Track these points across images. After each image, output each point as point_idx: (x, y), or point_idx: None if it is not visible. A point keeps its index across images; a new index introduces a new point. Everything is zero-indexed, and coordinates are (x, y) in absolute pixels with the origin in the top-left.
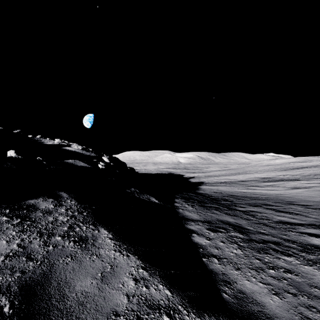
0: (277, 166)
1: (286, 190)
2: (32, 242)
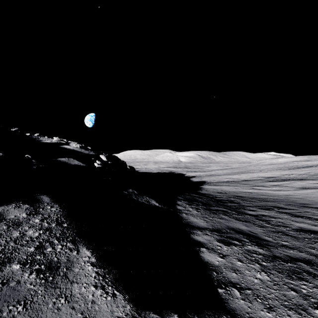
0: (281, 165)
1: (295, 191)
2: None
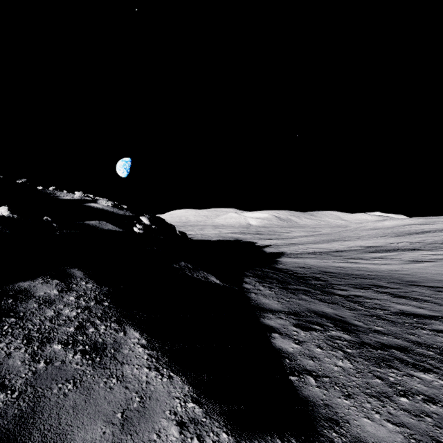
0: (387, 230)
1: (403, 265)
2: (11, 355)
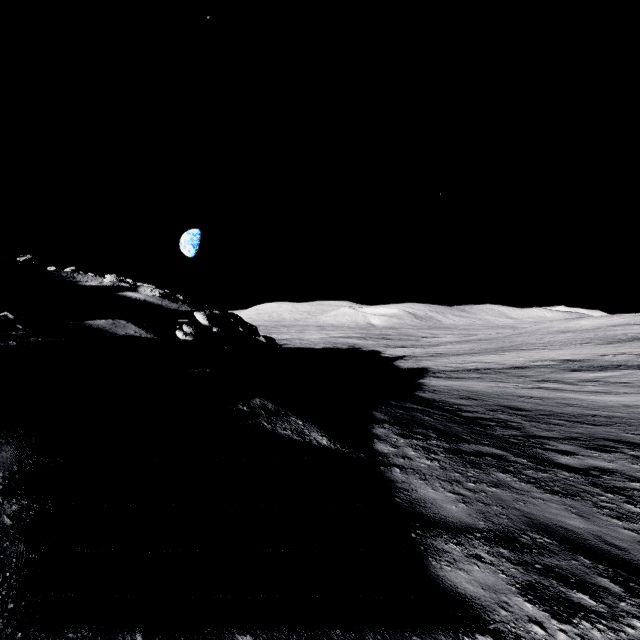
0: (587, 334)
1: None
2: None
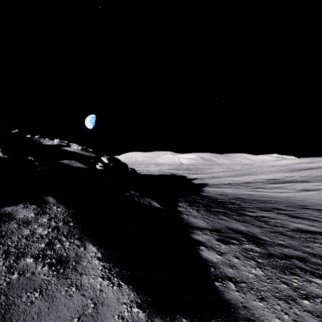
0: (283, 167)
1: (296, 193)
2: None
